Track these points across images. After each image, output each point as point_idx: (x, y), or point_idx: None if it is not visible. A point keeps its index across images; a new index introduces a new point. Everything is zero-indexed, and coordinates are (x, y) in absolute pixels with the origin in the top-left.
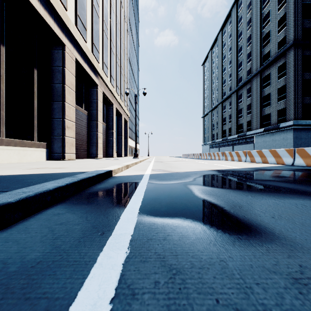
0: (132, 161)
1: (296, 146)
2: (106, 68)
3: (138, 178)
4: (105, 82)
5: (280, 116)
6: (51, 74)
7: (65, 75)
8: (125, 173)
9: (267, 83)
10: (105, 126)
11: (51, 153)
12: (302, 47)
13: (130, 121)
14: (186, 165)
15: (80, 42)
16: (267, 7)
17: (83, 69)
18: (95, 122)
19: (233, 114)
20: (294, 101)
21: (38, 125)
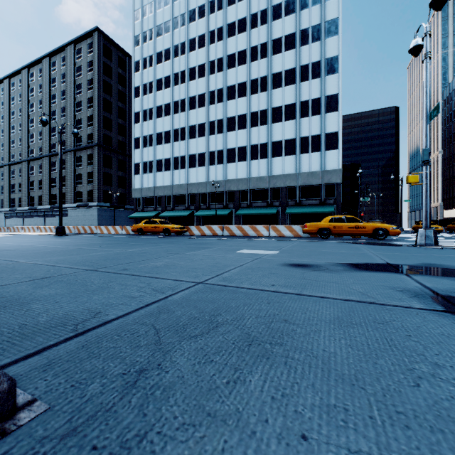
0: None
1: (100, 221)
2: None
3: None
4: None
5: (90, 196)
6: None
7: None
8: None
9: (80, 164)
10: None
11: None
12: (104, 149)
13: None
14: None
15: None
16: (80, 96)
17: None
18: None
19: (46, 181)
20: (98, 187)
21: None
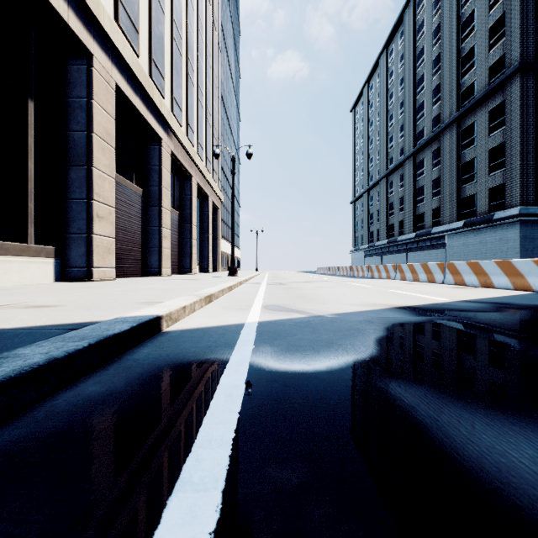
0: (224, 284)
1: (525, 253)
2: (178, 108)
3: (225, 339)
4: (177, 135)
5: (494, 200)
6: (65, 112)
7: (94, 114)
8: (197, 320)
9: (470, 140)
10: (177, 216)
11: (66, 268)
12: (536, 74)
13: (224, 209)
14: (334, 294)
15: (125, 53)
16: (469, 3)
17: (132, 106)
18: (157, 208)
19: (408, 196)
20: (520, 171)
21: (36, 211)
